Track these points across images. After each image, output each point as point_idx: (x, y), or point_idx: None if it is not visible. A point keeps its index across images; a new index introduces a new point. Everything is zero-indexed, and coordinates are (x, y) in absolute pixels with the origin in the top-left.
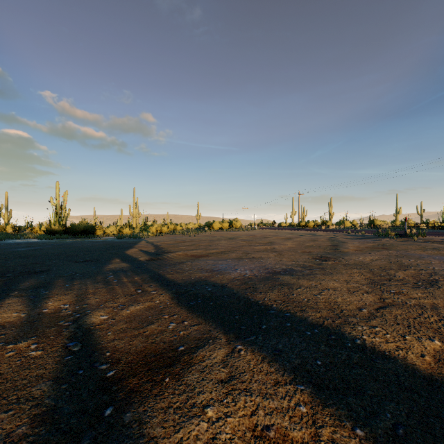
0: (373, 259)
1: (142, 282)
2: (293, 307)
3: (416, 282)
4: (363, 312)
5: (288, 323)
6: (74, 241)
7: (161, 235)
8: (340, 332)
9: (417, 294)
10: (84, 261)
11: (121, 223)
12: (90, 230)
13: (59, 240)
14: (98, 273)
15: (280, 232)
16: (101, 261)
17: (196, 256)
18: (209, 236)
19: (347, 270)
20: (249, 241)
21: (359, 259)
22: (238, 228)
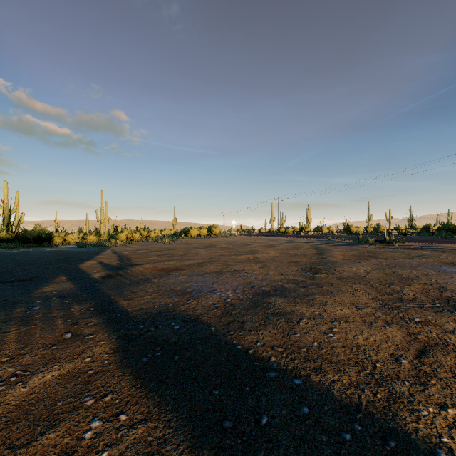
0: (367, 270)
1: (79, 317)
2: (303, 362)
3: (432, 301)
4: (405, 366)
5: (305, 407)
6: (21, 251)
7: (131, 243)
8: (398, 428)
9: (448, 323)
10: (14, 281)
11: (87, 229)
12: (46, 238)
13: (3, 250)
14: (20, 302)
15: (261, 238)
16: (39, 279)
17: (167, 269)
18: (186, 243)
19: (346, 286)
20: (229, 250)
21: (353, 271)
22: (218, 235)
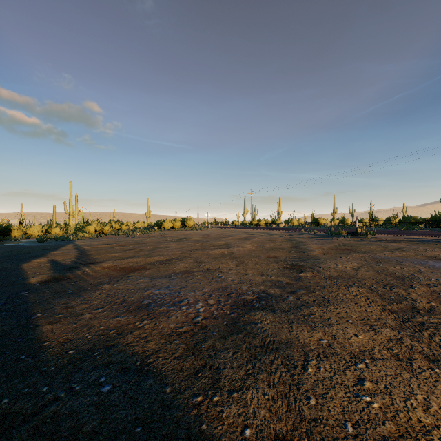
0: (354, 266)
1: None
2: None
3: None
4: None
5: None
6: None
7: (100, 236)
8: None
9: None
10: None
11: (54, 221)
12: (2, 231)
13: None
14: None
15: (234, 231)
16: None
17: (128, 269)
18: (158, 236)
19: (342, 290)
20: (202, 243)
21: (340, 268)
22: (191, 227)
